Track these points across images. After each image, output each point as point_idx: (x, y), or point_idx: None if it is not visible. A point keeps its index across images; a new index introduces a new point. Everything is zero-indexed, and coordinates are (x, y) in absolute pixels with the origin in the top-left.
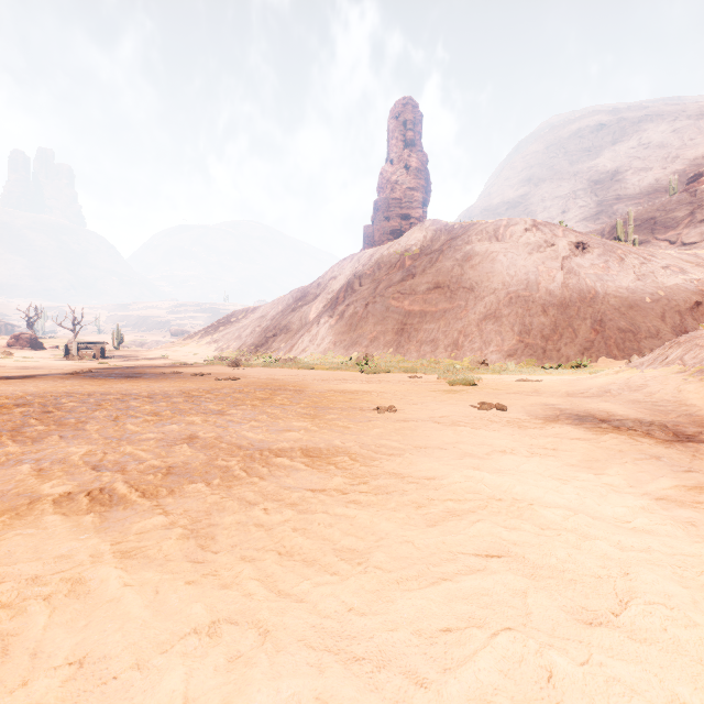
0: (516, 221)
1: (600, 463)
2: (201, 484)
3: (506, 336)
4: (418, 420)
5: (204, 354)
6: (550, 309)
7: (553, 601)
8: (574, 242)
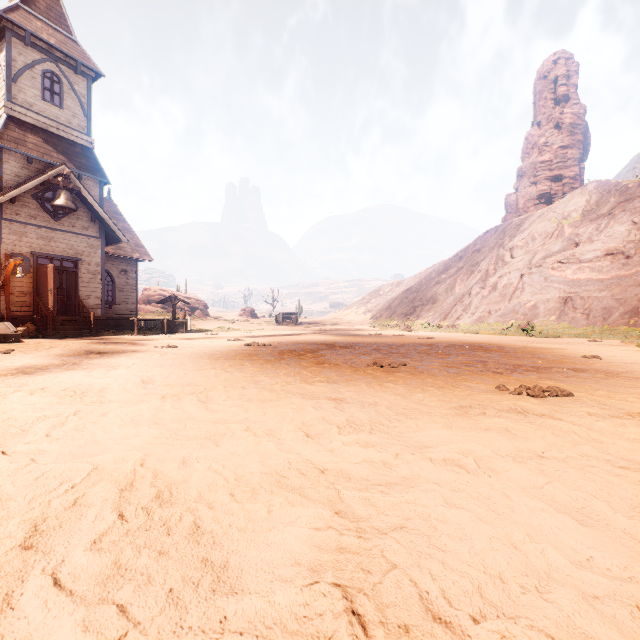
0: None
1: None
2: (530, 372)
3: None
4: (626, 362)
5: (362, 322)
6: None
7: None
8: None
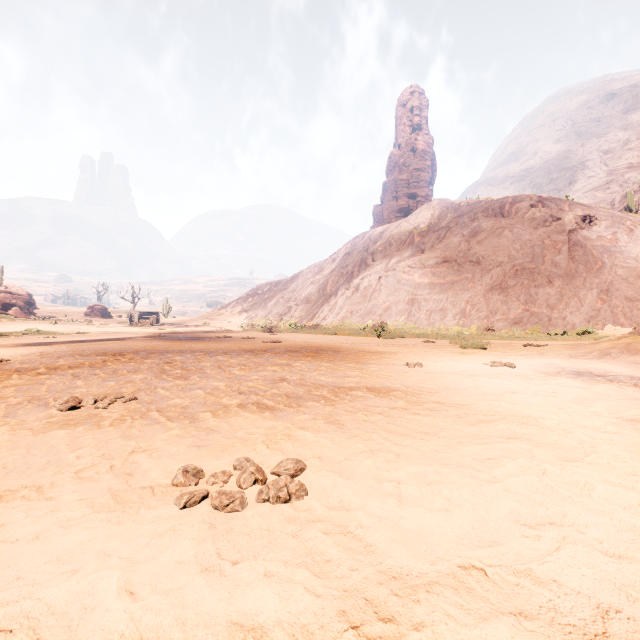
0: (521, 198)
1: (589, 401)
2: (315, 402)
3: (512, 305)
4: (443, 372)
5: (236, 322)
6: (555, 280)
7: (548, 454)
8: (581, 215)
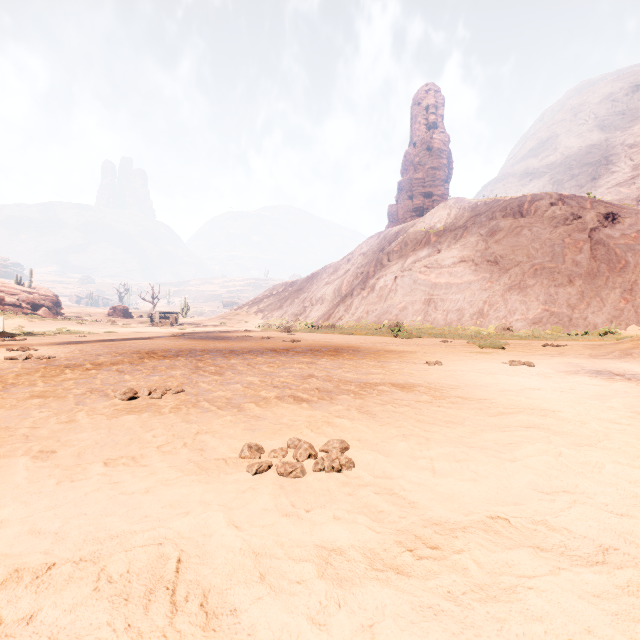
0: (541, 196)
1: (606, 397)
2: (346, 395)
3: (531, 305)
4: (463, 370)
5: (253, 322)
6: (576, 279)
7: (564, 440)
8: (603, 213)
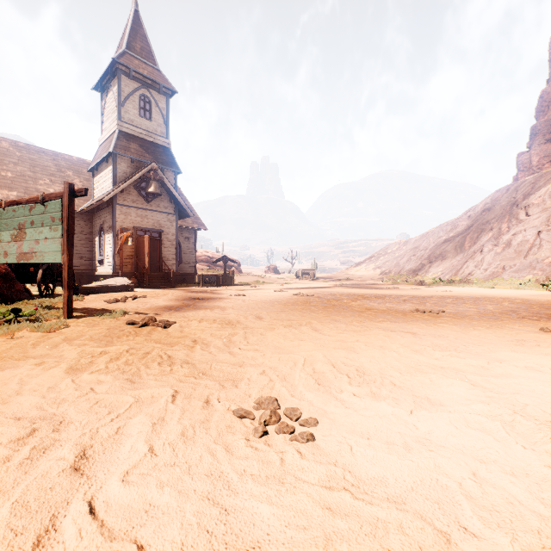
0: None
1: None
2: None
3: None
4: None
5: (372, 277)
6: None
7: None
8: None
